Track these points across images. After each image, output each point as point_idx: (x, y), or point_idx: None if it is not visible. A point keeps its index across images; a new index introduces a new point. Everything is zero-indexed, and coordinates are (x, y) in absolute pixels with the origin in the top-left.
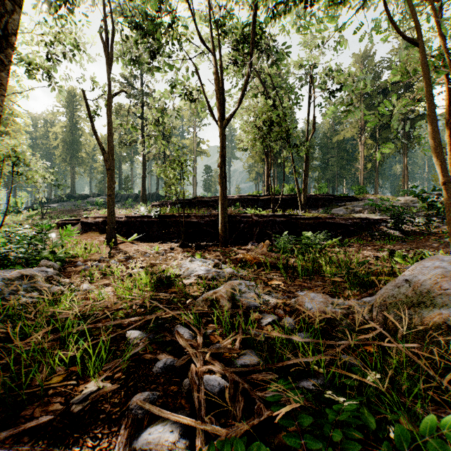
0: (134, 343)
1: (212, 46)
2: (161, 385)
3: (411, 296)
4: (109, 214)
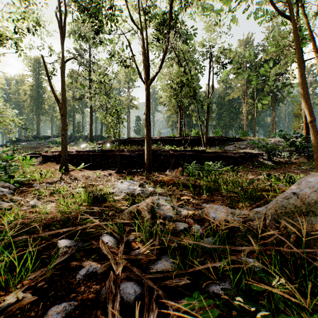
0: (64, 251)
1: (140, 26)
2: (80, 294)
3: (298, 206)
4: (63, 149)
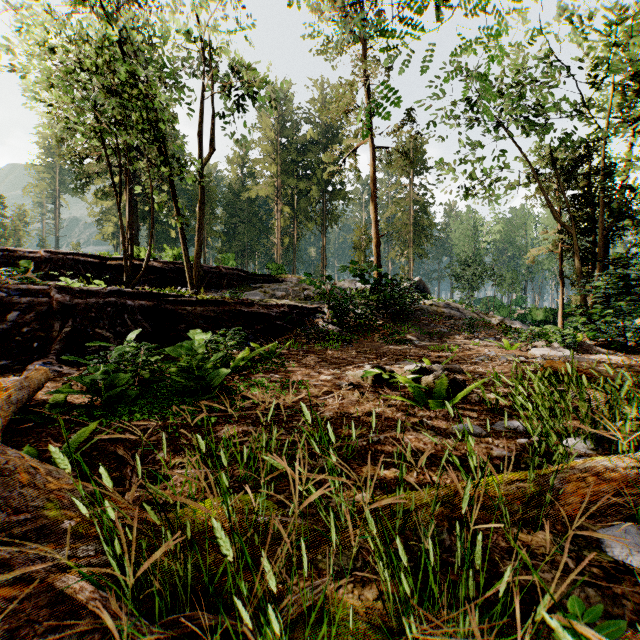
0: None
1: None
2: None
3: None
4: None
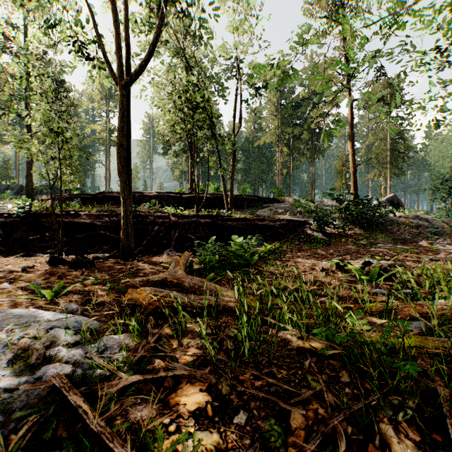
0: None
1: None
2: None
3: None
4: None
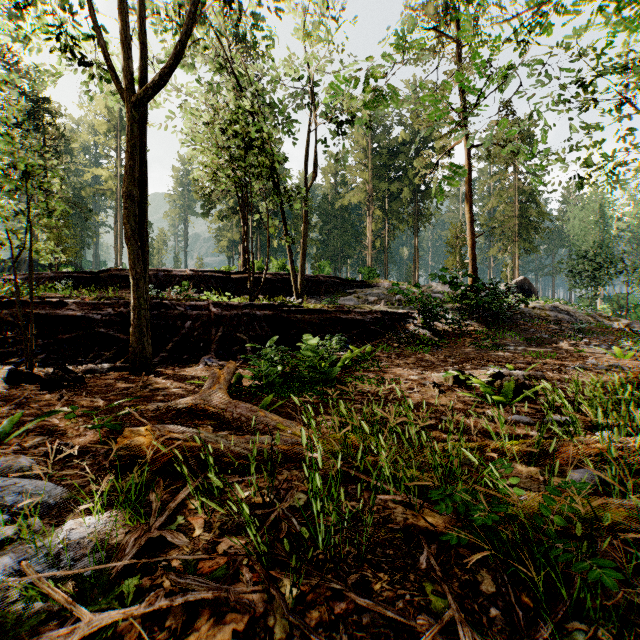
0: None
1: None
2: None
3: None
4: None
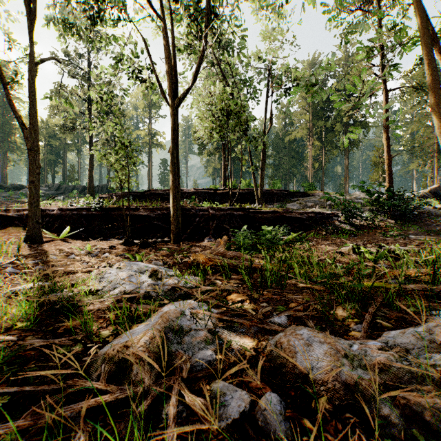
0: None
1: (162, 12)
2: None
3: None
4: (31, 205)
